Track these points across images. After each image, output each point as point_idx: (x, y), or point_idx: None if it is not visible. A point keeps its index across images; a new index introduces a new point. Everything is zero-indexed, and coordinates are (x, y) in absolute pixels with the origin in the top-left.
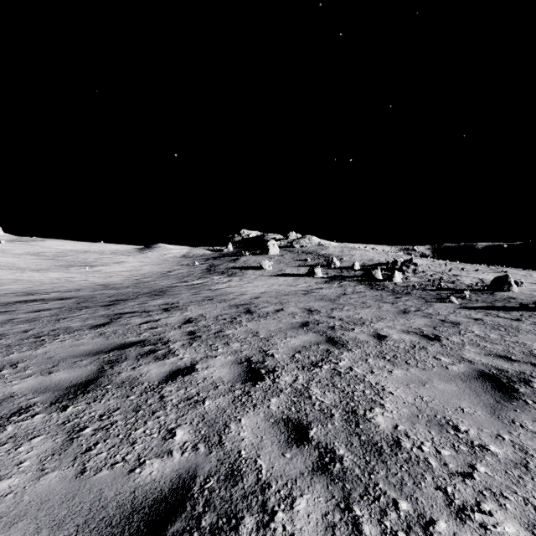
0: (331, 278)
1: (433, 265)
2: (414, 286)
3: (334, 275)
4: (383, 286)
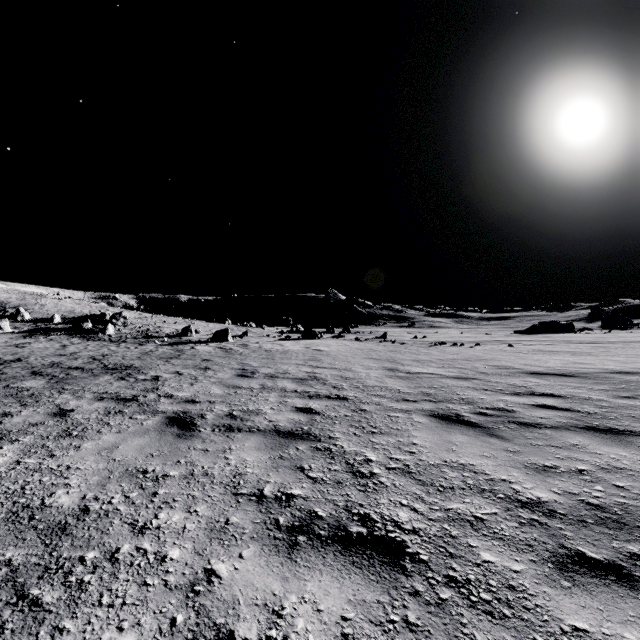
0: (28, 333)
1: (141, 318)
2: (128, 336)
3: (30, 330)
4: (98, 337)
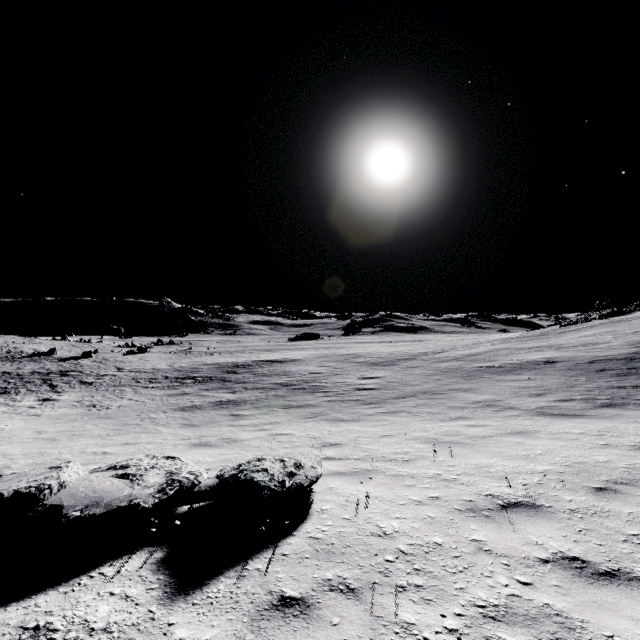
0: None
1: None
2: (9, 357)
3: None
4: None
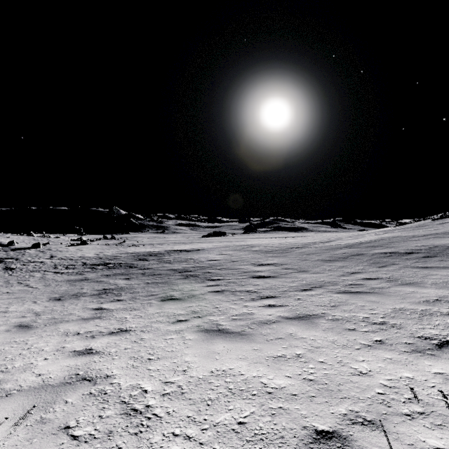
0: None
1: None
2: None
3: None
4: None
